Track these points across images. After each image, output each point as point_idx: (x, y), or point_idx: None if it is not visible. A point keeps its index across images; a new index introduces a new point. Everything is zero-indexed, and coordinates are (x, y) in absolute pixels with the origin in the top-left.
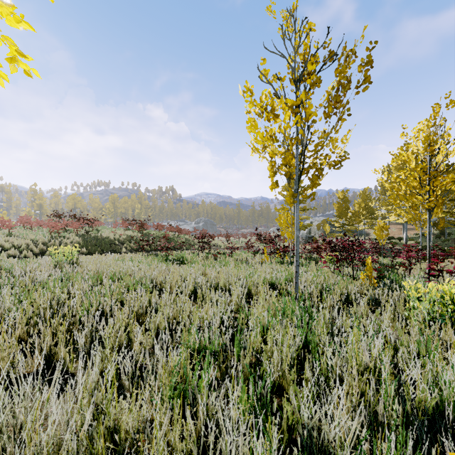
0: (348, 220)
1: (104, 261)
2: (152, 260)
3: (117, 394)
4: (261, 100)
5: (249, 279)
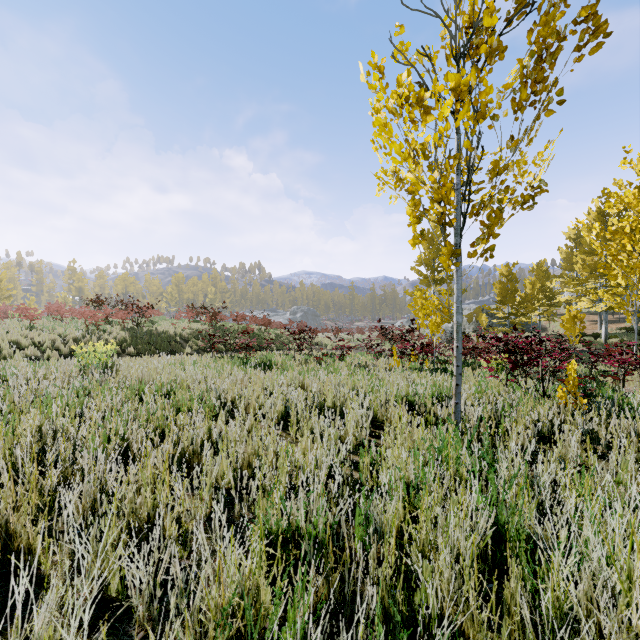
0: (516, 307)
1: (154, 365)
2: (225, 364)
3: (117, 634)
4: (400, 83)
5: (373, 394)
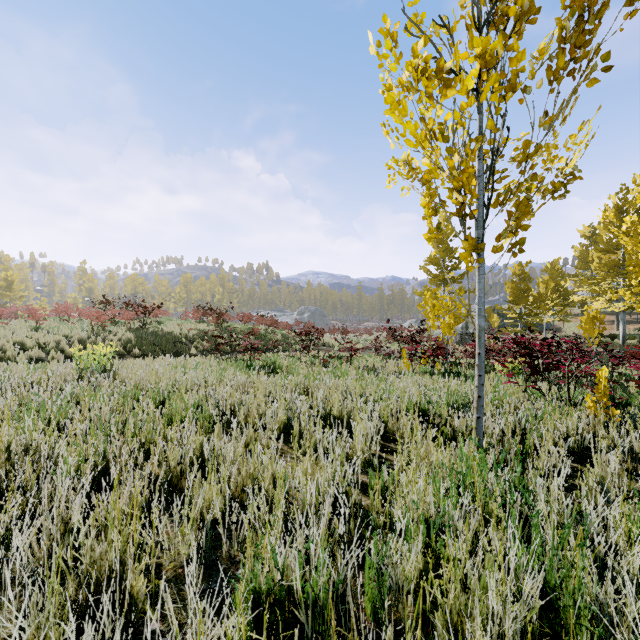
0: (529, 307)
1: (154, 368)
2: (228, 367)
3: None
4: (416, 52)
5: (383, 402)
